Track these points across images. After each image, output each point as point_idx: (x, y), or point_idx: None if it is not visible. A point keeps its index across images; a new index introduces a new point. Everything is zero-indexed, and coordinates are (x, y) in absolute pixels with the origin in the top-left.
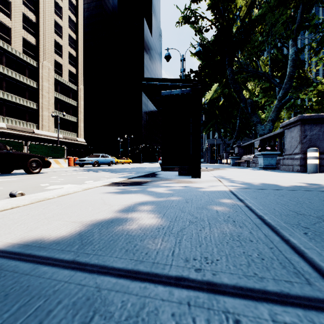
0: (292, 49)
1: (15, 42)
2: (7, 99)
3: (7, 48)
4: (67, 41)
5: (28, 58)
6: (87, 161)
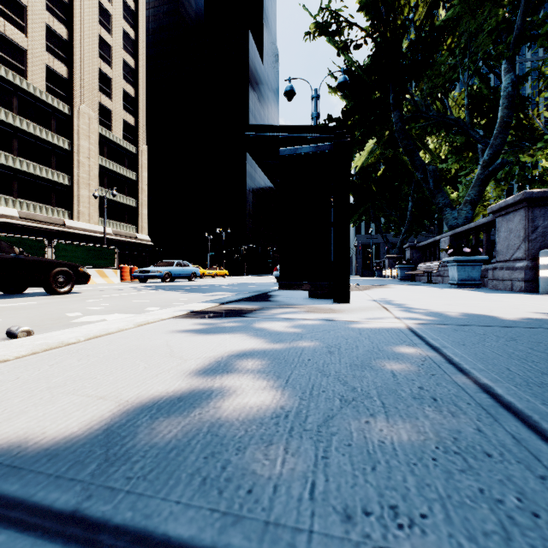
0: (508, 77)
1: (33, 73)
2: (20, 169)
3: (21, 83)
4: (119, 71)
5: (54, 101)
6: (153, 273)
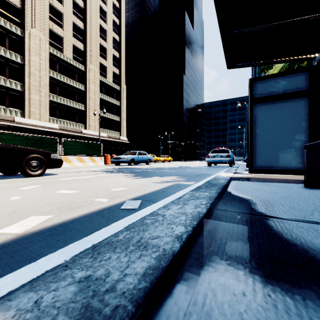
0: None
1: (66, 49)
2: (60, 102)
3: (60, 56)
4: (111, 44)
5: (77, 64)
6: (122, 159)
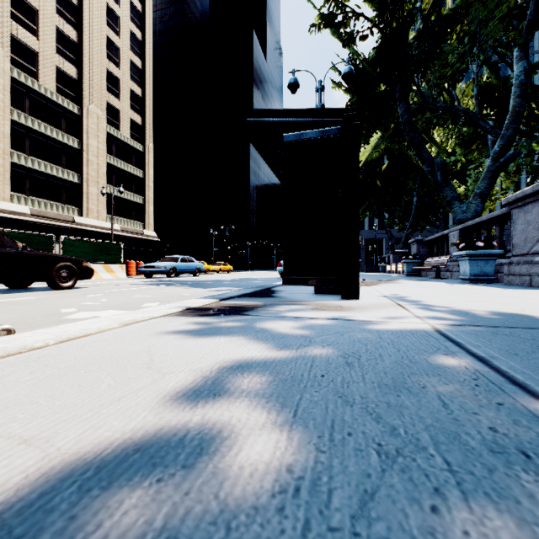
0: (520, 65)
1: (45, 75)
2: (32, 168)
3: (33, 85)
4: (127, 72)
5: (64, 101)
6: (158, 268)
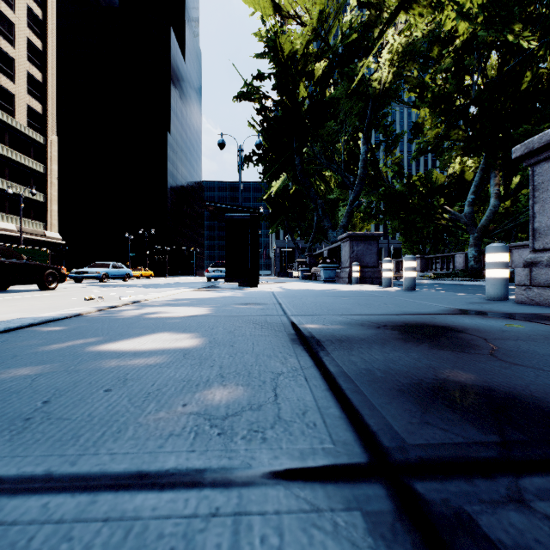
0: (363, 148)
1: None
2: None
3: None
4: (24, 52)
5: None
6: (92, 274)
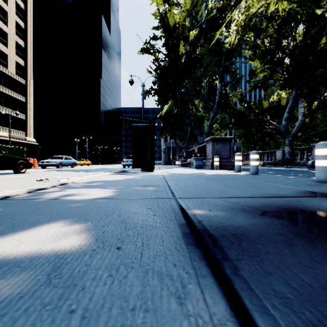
0: (219, 85)
1: None
2: None
3: None
4: (13, 29)
5: None
6: (52, 163)
